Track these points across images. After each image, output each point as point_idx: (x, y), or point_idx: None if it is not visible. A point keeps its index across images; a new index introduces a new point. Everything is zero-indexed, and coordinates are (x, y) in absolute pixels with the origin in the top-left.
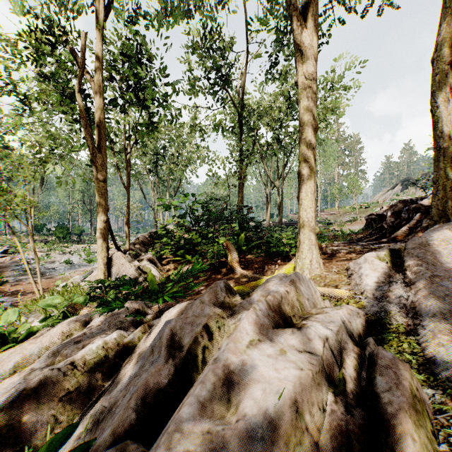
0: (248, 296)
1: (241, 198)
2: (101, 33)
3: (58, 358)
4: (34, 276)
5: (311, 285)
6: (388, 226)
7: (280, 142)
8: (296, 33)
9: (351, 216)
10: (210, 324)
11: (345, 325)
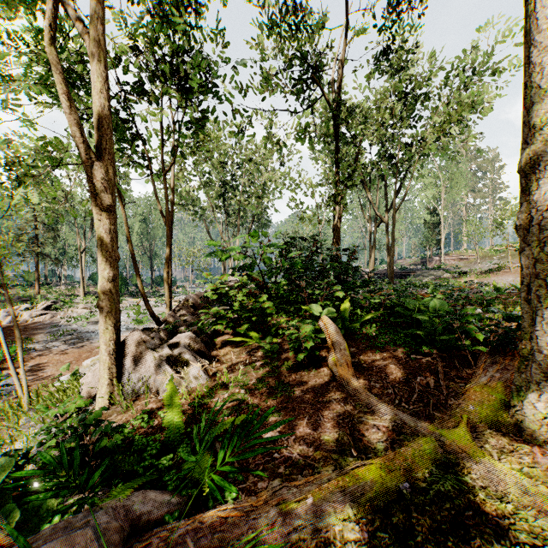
0: None
1: (338, 237)
2: None
3: None
4: (68, 342)
5: None
6: None
7: (391, 159)
8: None
9: (493, 262)
10: None
11: None
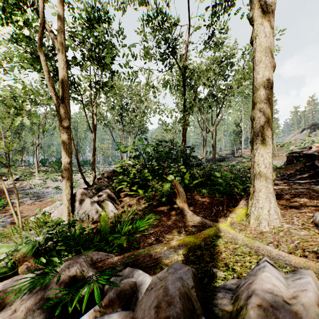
0: None
1: (185, 140)
2: None
3: None
4: (32, 198)
5: (315, 283)
6: None
7: (214, 96)
8: None
9: None
10: None
11: None
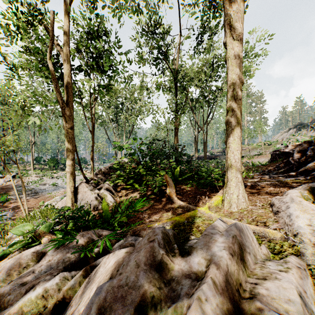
0: (187, 254)
1: (177, 139)
2: (69, 15)
3: (1, 304)
4: (30, 194)
5: (248, 231)
6: (295, 161)
7: (205, 97)
8: (225, 1)
9: (257, 151)
10: (144, 302)
11: (303, 300)
